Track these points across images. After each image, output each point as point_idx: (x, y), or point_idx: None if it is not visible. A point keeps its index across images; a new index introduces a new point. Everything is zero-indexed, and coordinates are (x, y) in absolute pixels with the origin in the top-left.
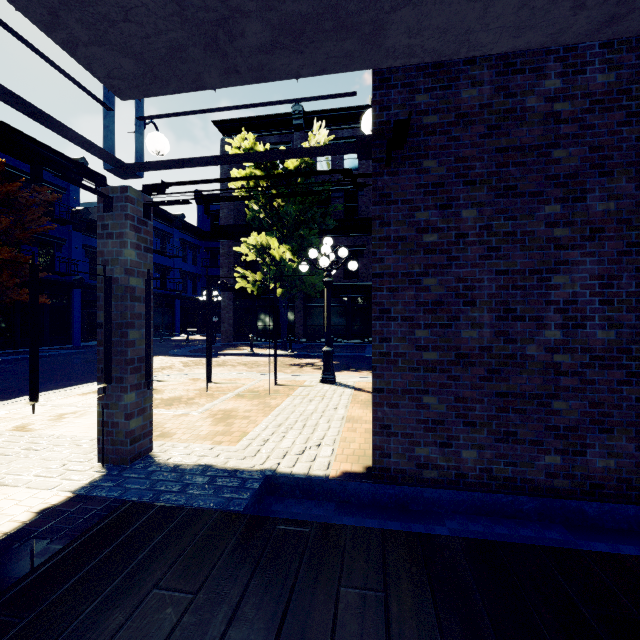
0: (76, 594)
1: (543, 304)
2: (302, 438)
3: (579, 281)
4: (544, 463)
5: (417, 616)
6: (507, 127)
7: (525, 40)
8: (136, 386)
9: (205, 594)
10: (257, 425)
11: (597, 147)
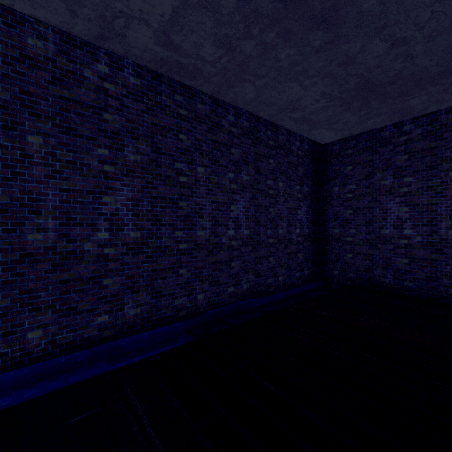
0: None
1: (97, 215)
2: None
3: (120, 201)
4: (97, 323)
5: None
6: (69, 83)
7: (42, 14)
8: None
9: None
10: None
11: (131, 120)
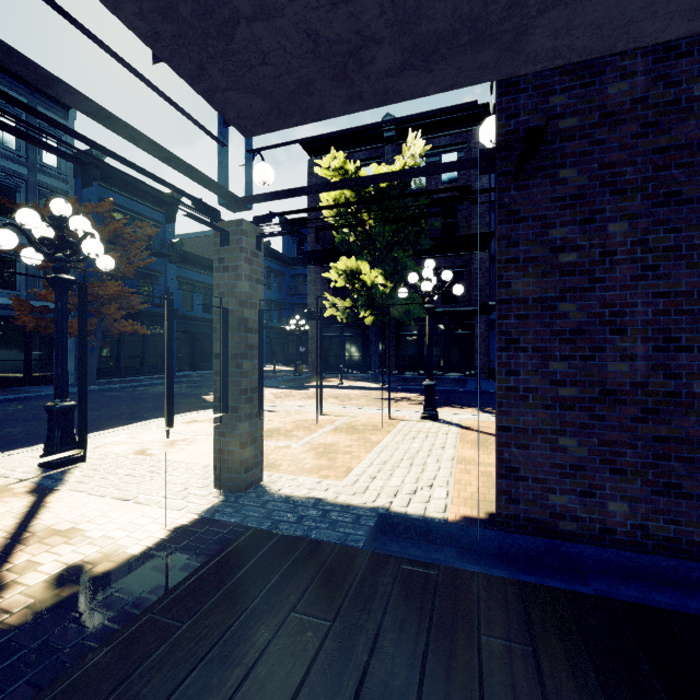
0: (223, 608)
1: None
2: (411, 477)
3: None
4: None
5: (574, 676)
6: (668, 122)
7: None
8: (249, 416)
9: (341, 623)
10: (361, 461)
11: None
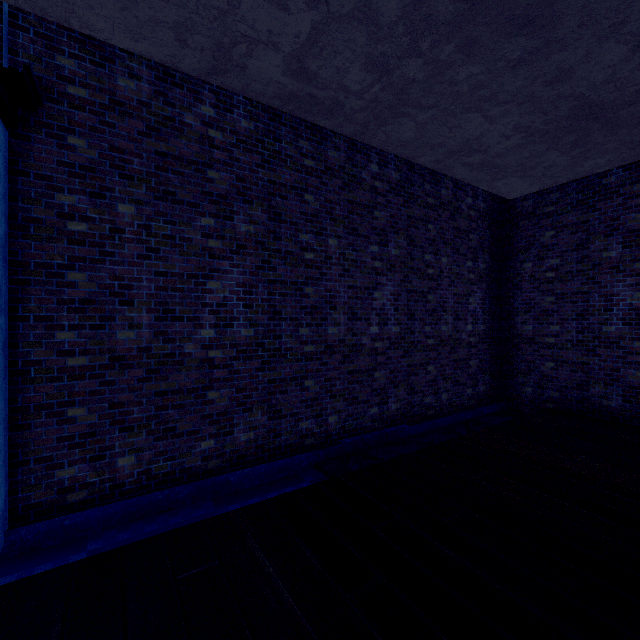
0: None
1: (200, 306)
2: None
3: (229, 287)
4: (201, 449)
5: None
6: (167, 134)
7: (145, 48)
8: None
9: None
10: None
11: (242, 178)
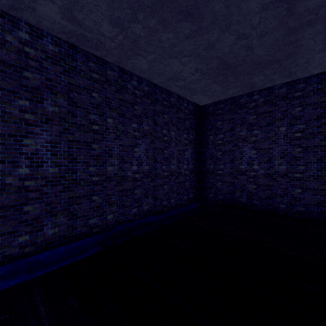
0: None
1: (18, 154)
2: None
3: (40, 143)
4: (18, 242)
5: None
6: None
7: None
8: None
9: None
10: None
11: (49, 79)
